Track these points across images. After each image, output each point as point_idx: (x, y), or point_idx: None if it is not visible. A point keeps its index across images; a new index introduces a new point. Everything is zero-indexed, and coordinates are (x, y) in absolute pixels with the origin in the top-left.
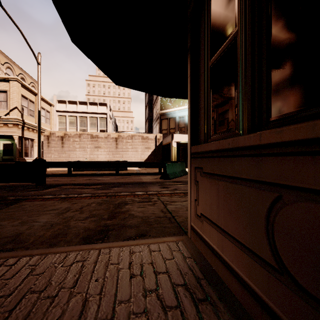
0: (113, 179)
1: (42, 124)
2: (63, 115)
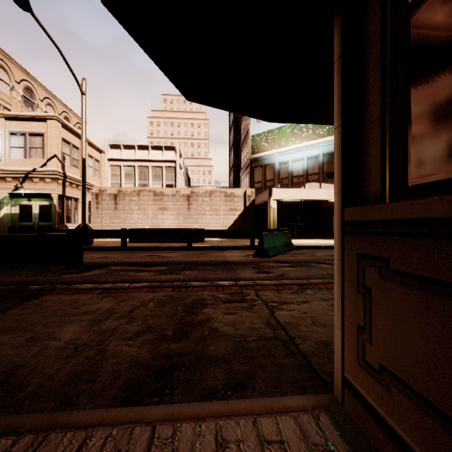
0: (184, 256)
1: (89, 178)
2: (116, 165)
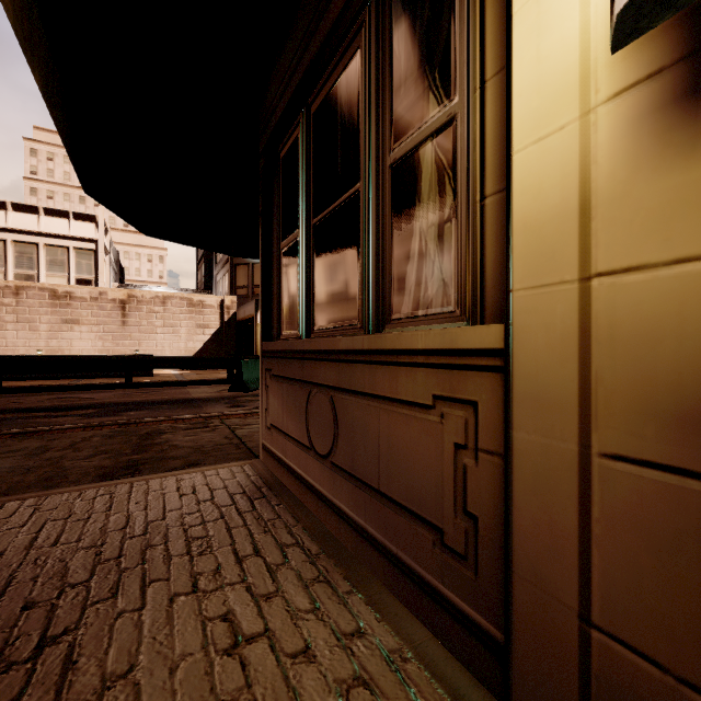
0: (122, 396)
1: None
2: None
